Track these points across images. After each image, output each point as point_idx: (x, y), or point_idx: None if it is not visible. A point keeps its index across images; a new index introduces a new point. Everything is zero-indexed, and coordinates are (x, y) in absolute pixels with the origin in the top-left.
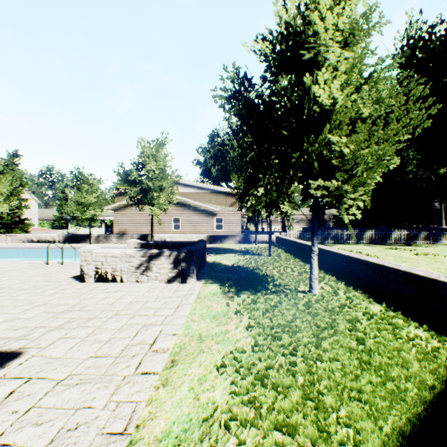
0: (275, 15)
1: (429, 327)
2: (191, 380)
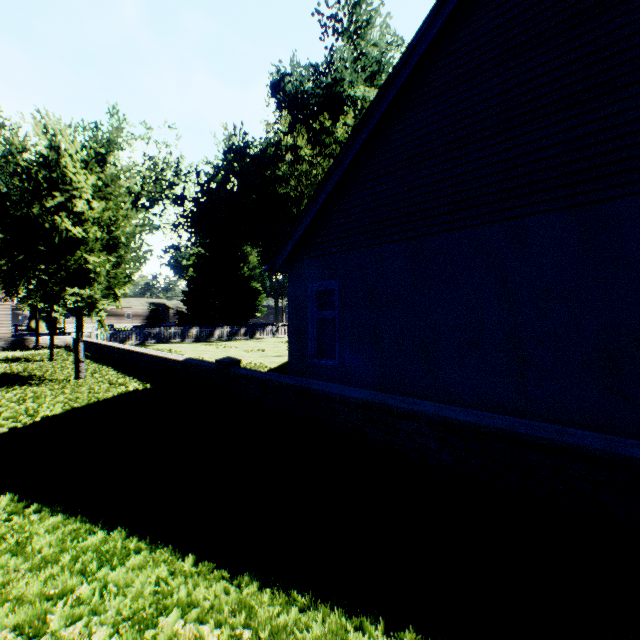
0: (40, 129)
1: (146, 382)
2: None
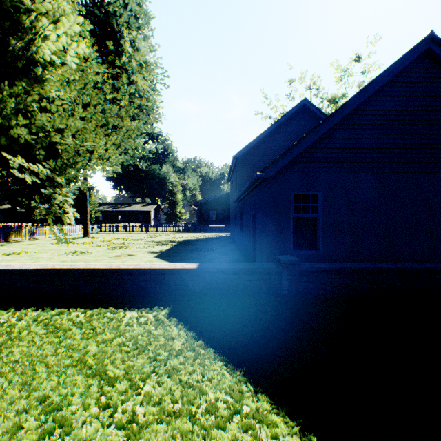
0: None
1: (129, 307)
2: None
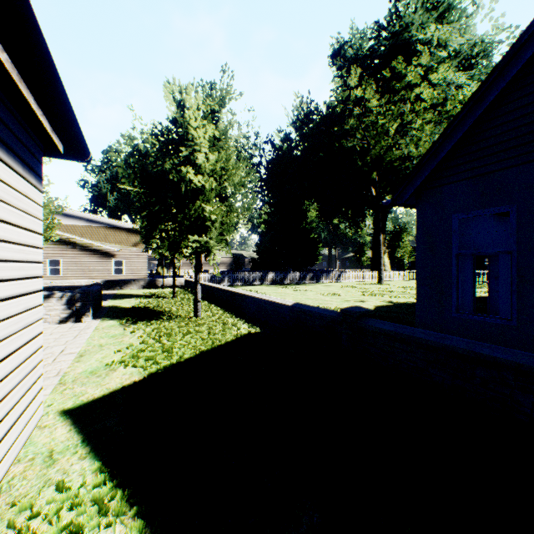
0: (169, 100)
1: (253, 324)
2: (97, 358)
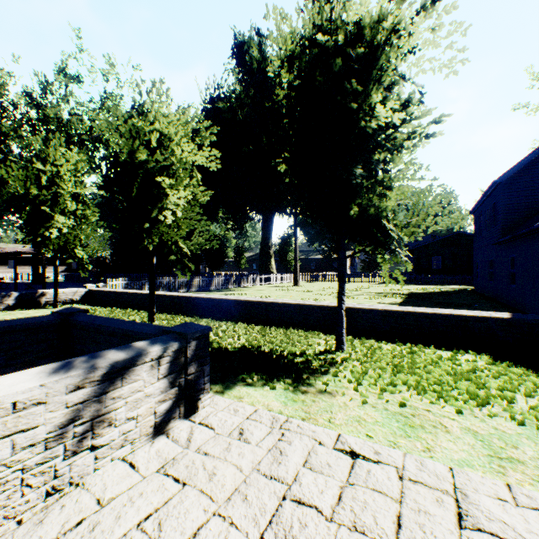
0: None
1: (436, 347)
2: None
